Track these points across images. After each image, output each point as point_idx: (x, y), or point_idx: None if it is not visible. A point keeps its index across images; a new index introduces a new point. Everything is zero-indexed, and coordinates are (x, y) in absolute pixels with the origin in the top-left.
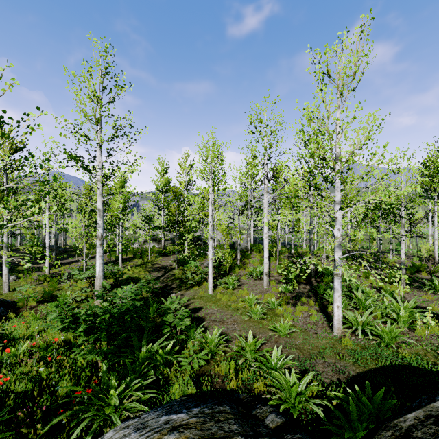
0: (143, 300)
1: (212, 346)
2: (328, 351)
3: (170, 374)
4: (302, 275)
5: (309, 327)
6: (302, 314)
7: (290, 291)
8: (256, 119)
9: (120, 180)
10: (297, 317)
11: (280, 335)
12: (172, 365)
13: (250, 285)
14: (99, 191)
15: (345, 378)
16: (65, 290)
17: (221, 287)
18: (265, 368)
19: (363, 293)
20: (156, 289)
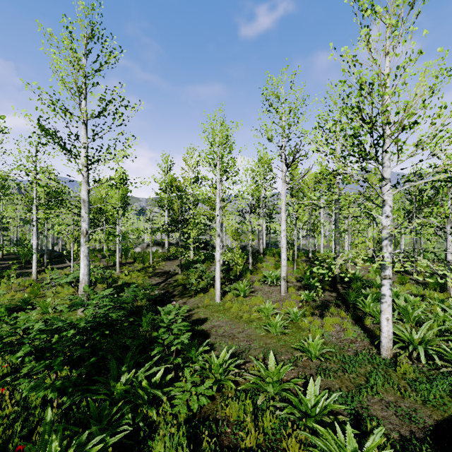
0: (137, 309)
1: (219, 374)
2: (381, 382)
3: (157, 418)
4: (324, 280)
5: (345, 346)
6: (334, 328)
7: (313, 299)
8: (272, 96)
9: (119, 176)
10: (328, 332)
11: (310, 357)
12: (162, 403)
13: (265, 292)
14: (83, 178)
15: (421, 430)
16: (49, 297)
17: (230, 294)
18: (297, 412)
19: (404, 302)
20: (153, 296)
